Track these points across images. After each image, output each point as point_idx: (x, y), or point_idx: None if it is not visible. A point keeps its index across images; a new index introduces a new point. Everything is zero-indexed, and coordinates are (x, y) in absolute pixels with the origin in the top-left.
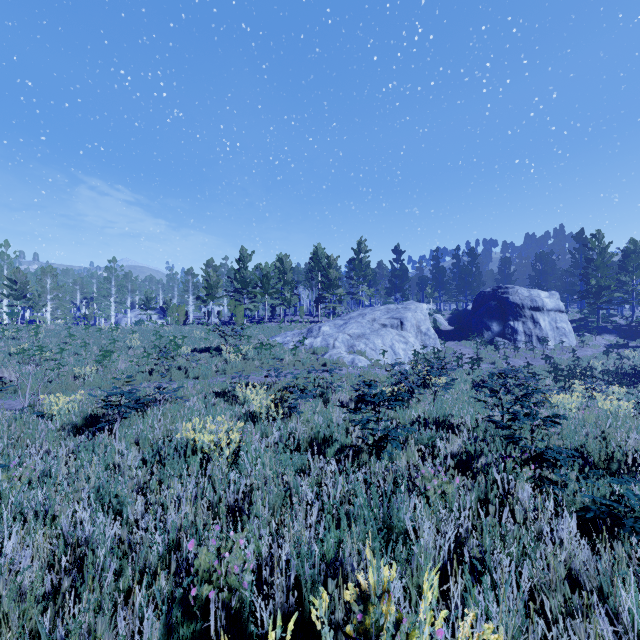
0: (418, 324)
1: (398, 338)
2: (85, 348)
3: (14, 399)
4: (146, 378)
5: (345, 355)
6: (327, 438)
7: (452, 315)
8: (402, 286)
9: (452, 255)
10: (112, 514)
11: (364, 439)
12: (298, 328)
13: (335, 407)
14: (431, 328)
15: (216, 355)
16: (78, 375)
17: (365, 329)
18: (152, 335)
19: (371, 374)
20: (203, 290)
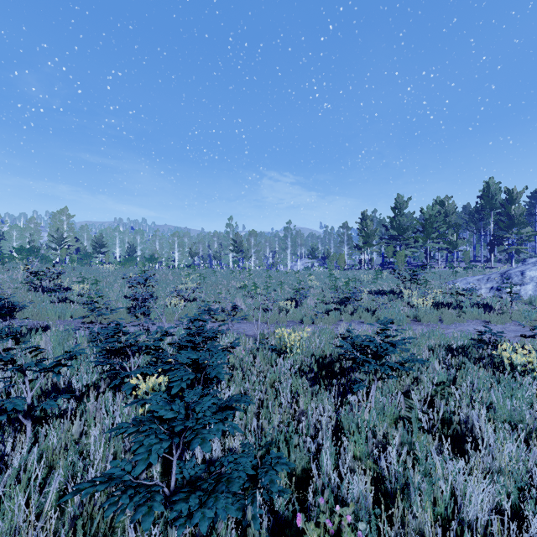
0: None
1: None
2: (281, 286)
3: (245, 324)
4: (338, 317)
5: None
6: None
7: None
8: None
9: None
10: None
11: None
12: (472, 274)
13: None
14: None
15: (395, 299)
16: (281, 308)
17: None
18: (323, 278)
19: None
20: (361, 239)
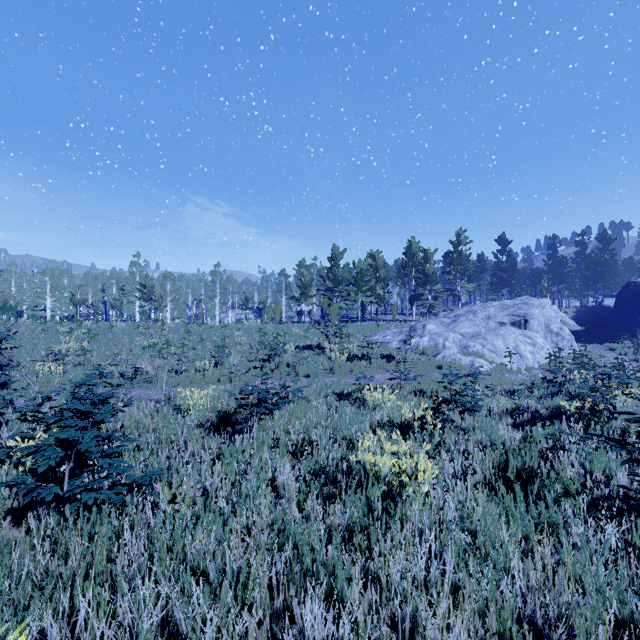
0: (547, 322)
1: (522, 339)
2: (201, 343)
3: (150, 389)
4: (258, 374)
5: (461, 357)
6: (518, 469)
7: (578, 313)
8: (510, 280)
9: (575, 242)
10: (321, 594)
11: (637, 491)
12: (394, 327)
13: (499, 423)
14: (565, 327)
15: (319, 353)
16: (198, 368)
17: (479, 328)
18: (254, 332)
19: (504, 381)
20: (297, 289)
